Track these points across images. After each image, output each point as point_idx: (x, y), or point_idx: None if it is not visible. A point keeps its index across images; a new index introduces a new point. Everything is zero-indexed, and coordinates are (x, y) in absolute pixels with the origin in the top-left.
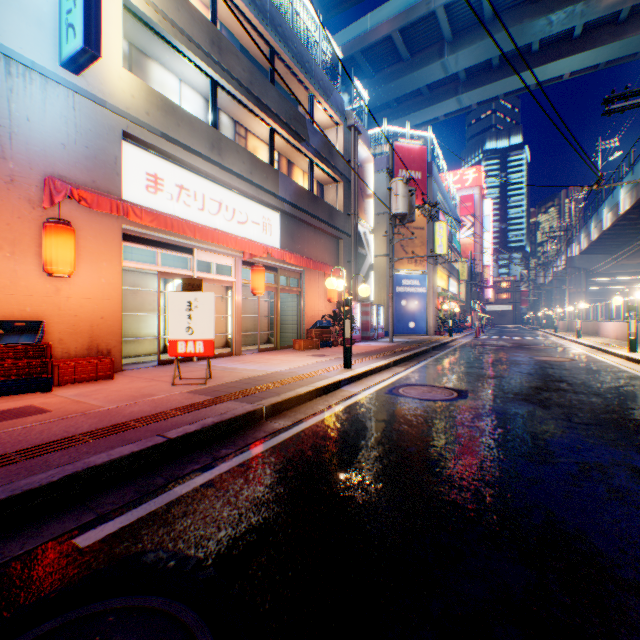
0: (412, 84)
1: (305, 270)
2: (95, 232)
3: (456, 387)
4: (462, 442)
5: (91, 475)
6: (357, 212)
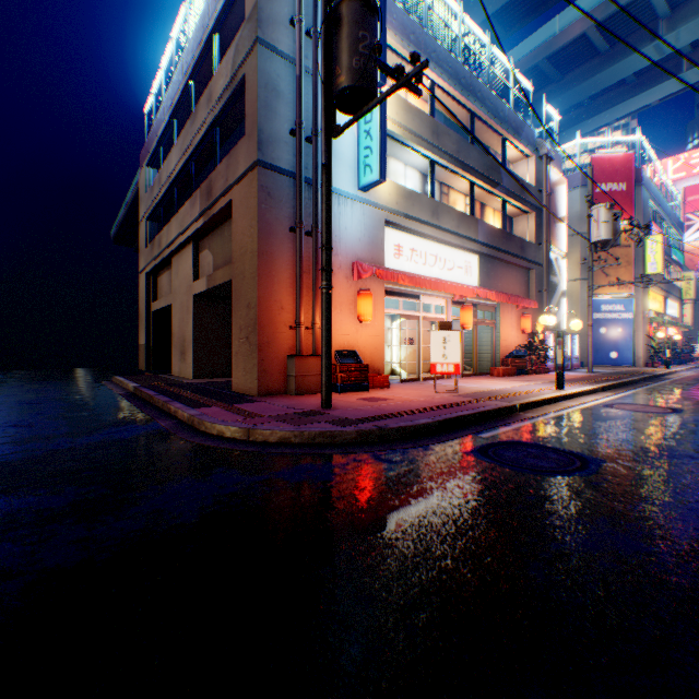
0: (612, 77)
1: (499, 304)
2: (372, 292)
3: (670, 407)
4: (671, 429)
5: (461, 419)
6: (548, 240)
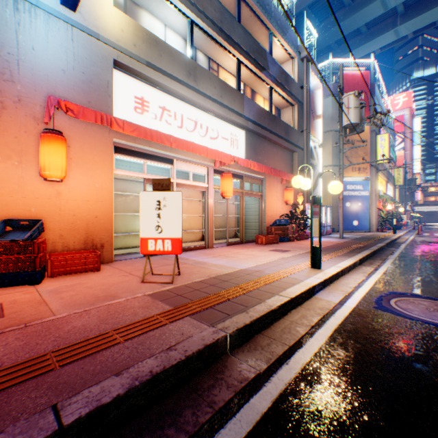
0: (352, 25)
1: (265, 177)
2: (90, 145)
3: None
4: None
5: None
6: (308, 129)
